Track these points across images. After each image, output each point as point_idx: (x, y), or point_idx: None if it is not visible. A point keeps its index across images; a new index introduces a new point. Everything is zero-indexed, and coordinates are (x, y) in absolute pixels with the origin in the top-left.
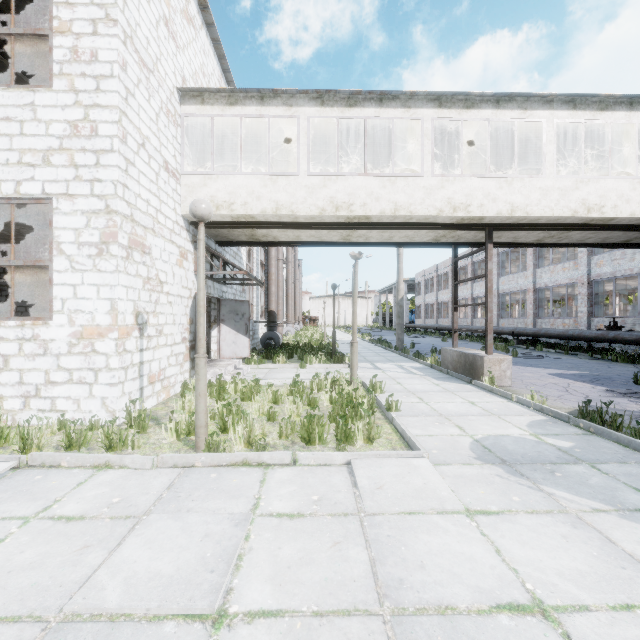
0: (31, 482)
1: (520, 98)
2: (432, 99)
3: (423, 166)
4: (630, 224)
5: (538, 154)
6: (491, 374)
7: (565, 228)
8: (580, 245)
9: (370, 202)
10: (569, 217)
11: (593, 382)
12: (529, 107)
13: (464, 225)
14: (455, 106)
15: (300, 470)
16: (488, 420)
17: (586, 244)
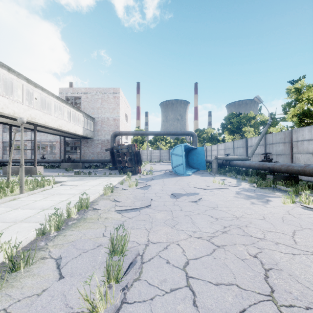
0: (7, 205)
1: (47, 91)
2: (26, 79)
3: (23, 101)
4: (64, 131)
5: (36, 100)
6: (39, 172)
7: (51, 129)
8: (47, 133)
9: (5, 108)
10: (56, 128)
11: (57, 172)
12: (49, 94)
13: (30, 123)
14: (32, 85)
15: (56, 188)
16: (60, 179)
17: (48, 132)
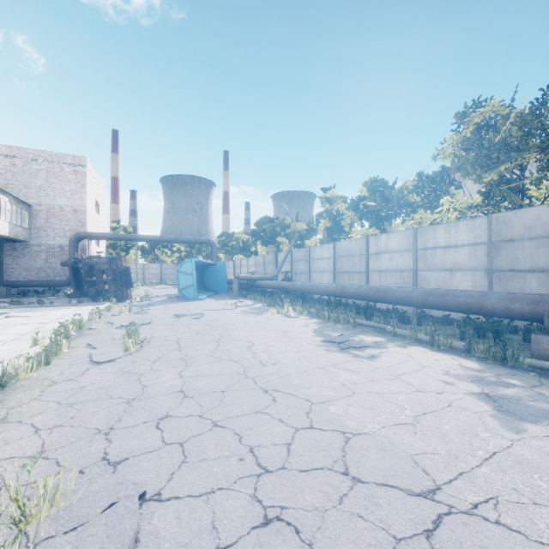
0: None
1: None
2: None
3: None
4: None
5: None
6: None
7: None
8: None
9: None
10: None
11: None
12: None
13: None
14: None
15: (2, 320)
16: None
17: None
